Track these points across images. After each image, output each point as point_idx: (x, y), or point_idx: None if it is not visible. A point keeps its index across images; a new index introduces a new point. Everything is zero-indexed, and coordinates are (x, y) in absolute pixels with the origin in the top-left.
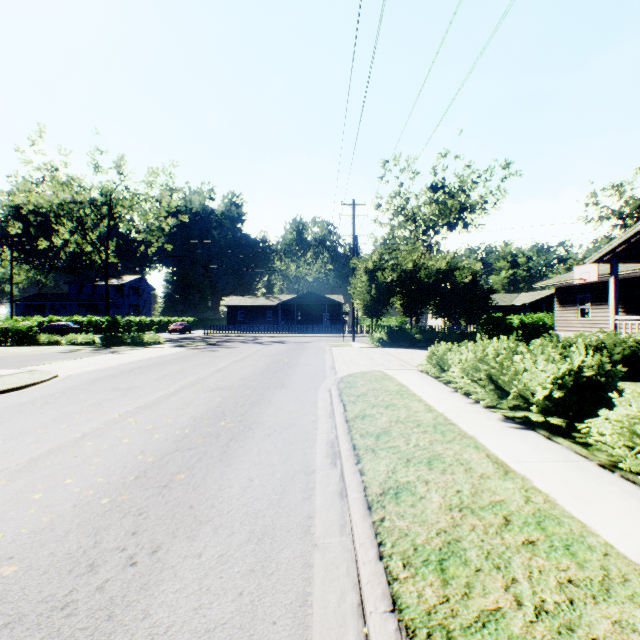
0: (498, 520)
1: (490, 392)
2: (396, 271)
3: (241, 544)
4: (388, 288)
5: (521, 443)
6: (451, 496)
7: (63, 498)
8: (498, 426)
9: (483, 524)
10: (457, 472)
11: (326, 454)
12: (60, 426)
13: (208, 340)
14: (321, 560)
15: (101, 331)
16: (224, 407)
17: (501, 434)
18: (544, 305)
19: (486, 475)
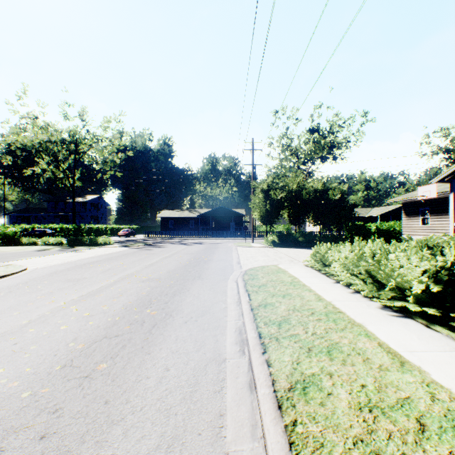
0: (412, 424)
1: (369, 284)
2: (284, 191)
3: (149, 453)
4: (279, 203)
5: (405, 331)
6: (357, 392)
7: None
8: (380, 314)
9: (398, 430)
10: (357, 363)
11: (235, 341)
12: (12, 313)
13: (146, 242)
14: None
15: (69, 235)
16: (151, 296)
17: (385, 322)
18: (391, 216)
19: (384, 367)
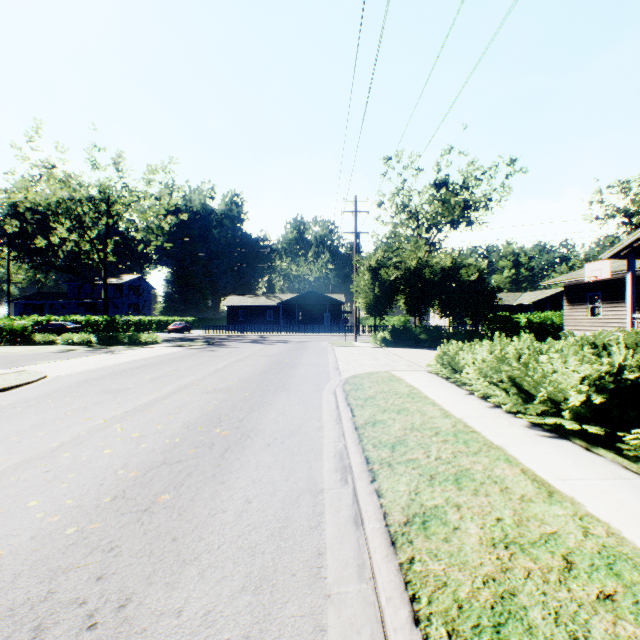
0: (557, 562)
1: (513, 395)
2: (400, 269)
3: (233, 595)
4: (392, 286)
5: (558, 455)
6: (491, 526)
7: (20, 527)
8: (526, 434)
9: (540, 568)
10: (492, 493)
11: (335, 468)
12: (37, 434)
13: (207, 340)
14: (336, 620)
15: (99, 331)
16: (220, 411)
17: (532, 444)
18: (548, 304)
19: (527, 497)
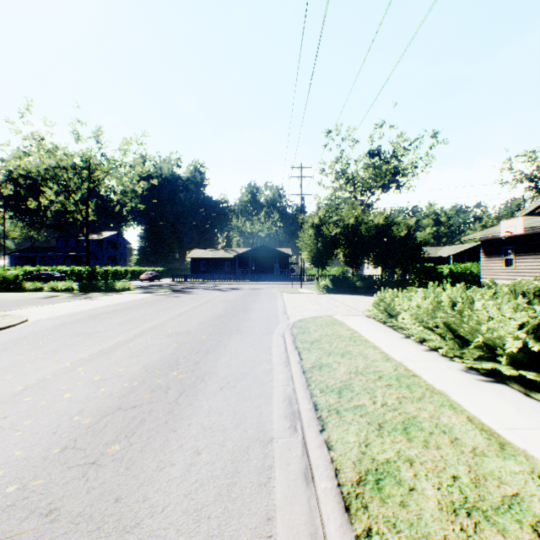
0: (528, 535)
1: (449, 340)
2: (339, 226)
3: None
4: (332, 241)
5: (500, 401)
6: (448, 487)
7: None
8: (465, 378)
9: None
10: (443, 445)
11: (284, 414)
12: (5, 377)
13: (174, 287)
14: None
15: (82, 279)
16: (178, 354)
17: (472, 389)
18: (465, 257)
19: (479, 450)
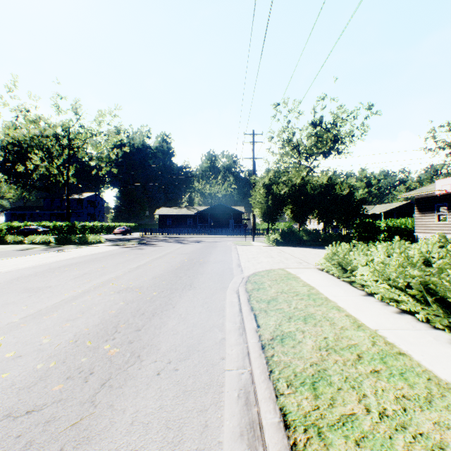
0: None
1: (431, 305)
2: (287, 185)
3: None
4: (281, 199)
5: None
6: None
7: None
8: None
9: None
10: None
11: (239, 429)
12: None
13: (141, 240)
14: None
15: (63, 233)
16: (121, 317)
17: None
18: (395, 214)
19: None
